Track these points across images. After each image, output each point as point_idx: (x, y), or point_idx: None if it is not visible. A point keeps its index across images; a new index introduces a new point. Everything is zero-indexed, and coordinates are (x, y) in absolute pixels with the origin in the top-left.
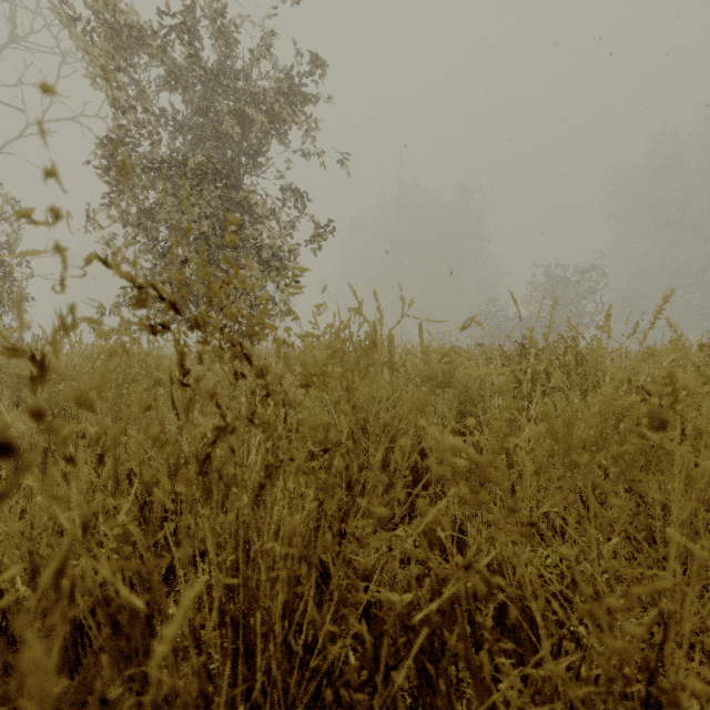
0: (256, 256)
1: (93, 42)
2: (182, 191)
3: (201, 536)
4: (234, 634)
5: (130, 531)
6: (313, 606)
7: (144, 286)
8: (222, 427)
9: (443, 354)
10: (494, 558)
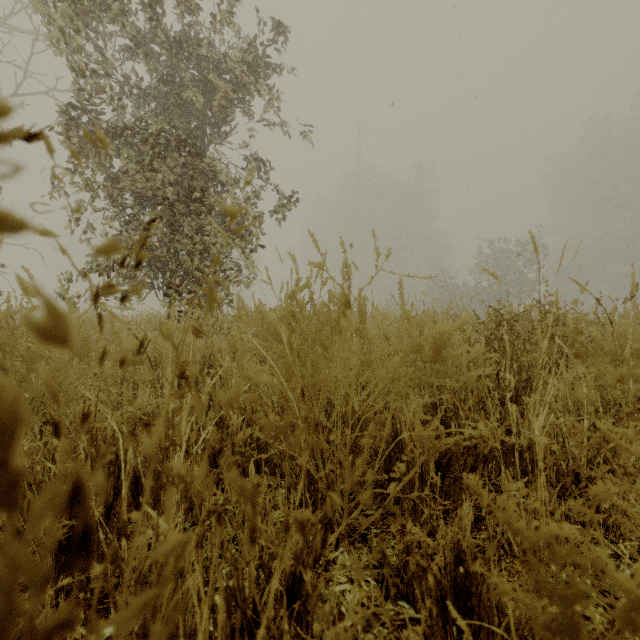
0: (222, 224)
1: (54, 6)
2: (145, 157)
3: None
4: None
5: None
6: None
7: None
8: None
9: None
10: None
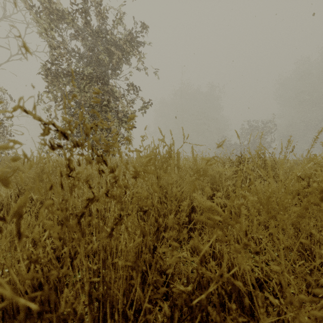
0: (116, 116)
1: (40, 17)
2: (81, 85)
3: (79, 257)
4: (98, 306)
5: (38, 257)
6: (139, 290)
7: (47, 124)
8: (91, 199)
9: (207, 160)
10: (229, 261)
